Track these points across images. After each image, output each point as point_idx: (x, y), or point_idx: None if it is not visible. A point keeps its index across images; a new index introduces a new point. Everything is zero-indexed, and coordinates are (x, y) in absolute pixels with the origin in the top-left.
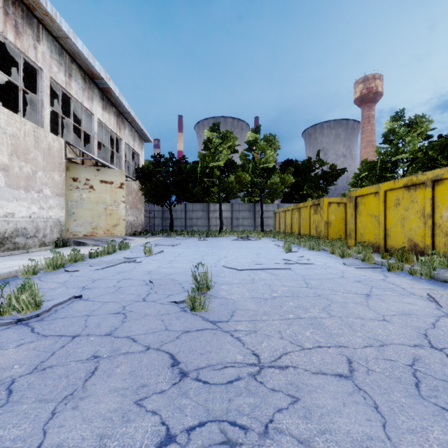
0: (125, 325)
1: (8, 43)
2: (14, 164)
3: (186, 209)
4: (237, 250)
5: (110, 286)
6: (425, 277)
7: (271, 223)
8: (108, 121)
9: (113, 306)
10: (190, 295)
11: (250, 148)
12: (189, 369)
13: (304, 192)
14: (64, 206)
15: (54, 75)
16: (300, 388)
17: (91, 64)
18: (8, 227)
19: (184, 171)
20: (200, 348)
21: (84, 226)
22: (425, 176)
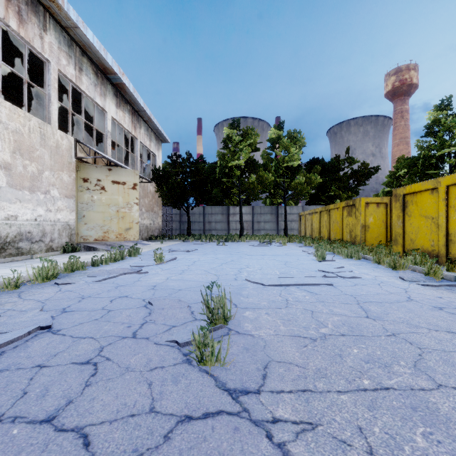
0: (86, 395)
1: (11, 31)
2: (17, 163)
3: (204, 212)
4: (261, 257)
5: (98, 308)
6: None
7: (296, 227)
8: (123, 119)
9: (85, 348)
10: (196, 339)
11: (273, 146)
12: None
13: (332, 193)
14: (74, 208)
15: (63, 68)
16: None
17: (103, 56)
18: (11, 231)
19: (202, 172)
20: None
21: (95, 230)
22: None
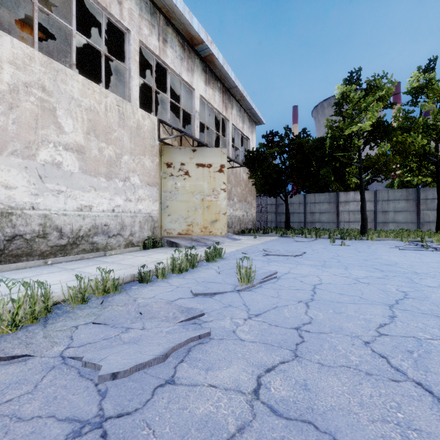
0: None
1: None
2: (92, 145)
3: (305, 201)
4: None
5: None
6: None
7: None
8: (212, 98)
9: None
10: None
11: (416, 99)
12: None
13: None
14: (157, 197)
15: (145, 38)
16: None
17: (187, 21)
18: (84, 224)
19: (305, 147)
20: None
21: (178, 222)
22: None
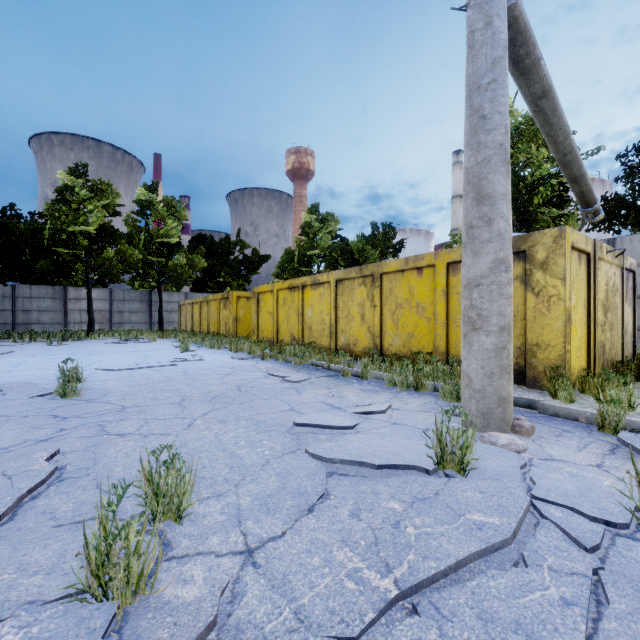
0: None
1: None
2: None
3: (15, 295)
4: (117, 354)
5: None
6: (283, 361)
7: (177, 319)
8: None
9: None
10: (61, 384)
11: (143, 212)
12: (70, 416)
13: (222, 279)
14: None
15: None
16: (147, 409)
17: None
18: None
19: (15, 232)
20: (77, 410)
21: None
22: (299, 281)
